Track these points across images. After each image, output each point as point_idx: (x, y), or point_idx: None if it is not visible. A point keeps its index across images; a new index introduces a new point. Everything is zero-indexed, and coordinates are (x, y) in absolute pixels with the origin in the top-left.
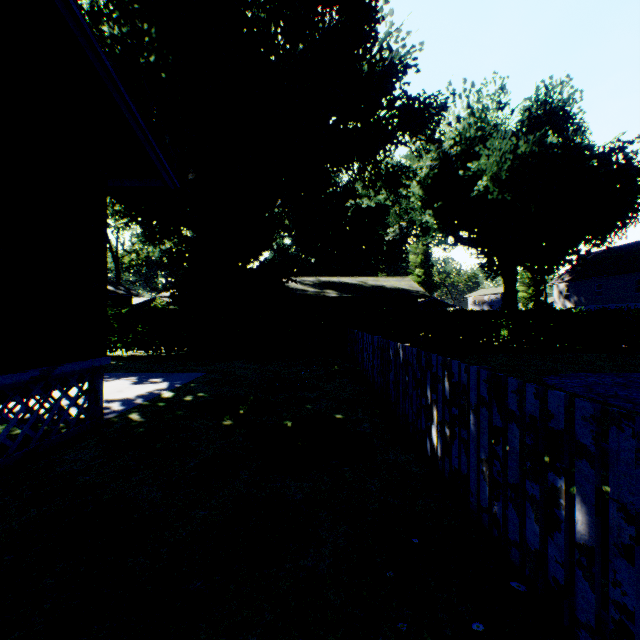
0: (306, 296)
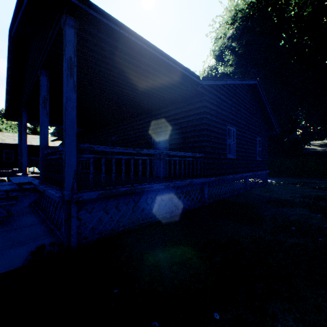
0: (315, 152)
